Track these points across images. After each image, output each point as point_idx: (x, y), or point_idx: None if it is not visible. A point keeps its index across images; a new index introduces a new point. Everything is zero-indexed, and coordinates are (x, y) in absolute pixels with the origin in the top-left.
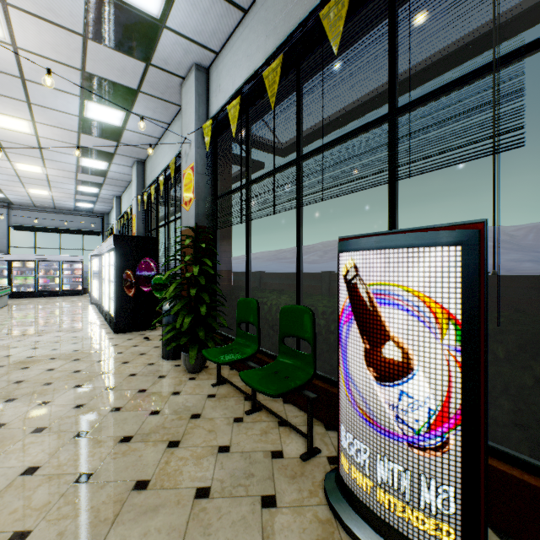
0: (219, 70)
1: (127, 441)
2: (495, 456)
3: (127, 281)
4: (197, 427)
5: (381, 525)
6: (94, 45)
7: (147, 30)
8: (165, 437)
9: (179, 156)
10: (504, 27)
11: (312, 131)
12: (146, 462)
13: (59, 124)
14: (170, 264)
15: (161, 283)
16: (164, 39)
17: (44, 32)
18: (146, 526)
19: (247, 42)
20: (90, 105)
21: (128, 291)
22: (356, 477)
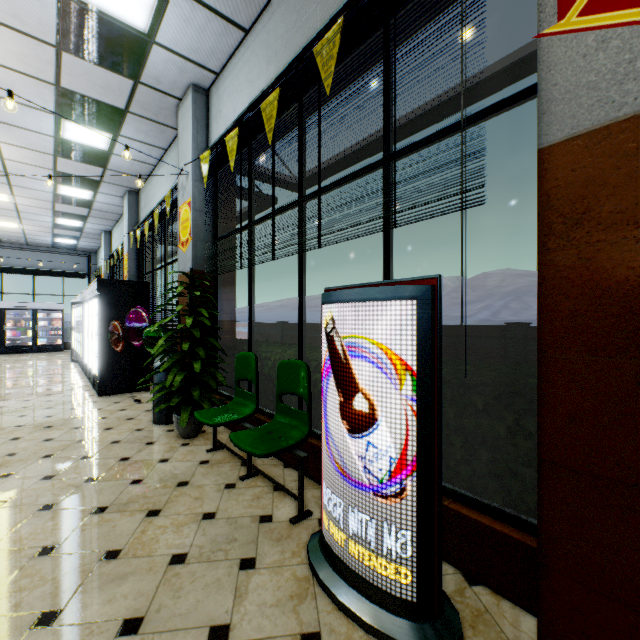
0: (220, 93)
1: (101, 512)
2: (472, 506)
3: (114, 334)
4: (183, 495)
5: (352, 576)
6: (70, 57)
7: (133, 45)
8: (145, 506)
9: (176, 188)
10: (510, 70)
11: (327, 165)
12: (120, 532)
13: (30, 145)
14: (166, 314)
15: (154, 337)
16: (154, 55)
17: (7, 40)
18: (112, 593)
19: (249, 66)
20: (68, 125)
21: (115, 346)
22: (333, 533)
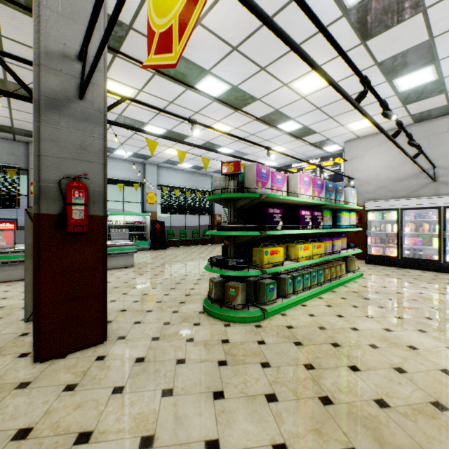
0: None
1: None
2: None
3: None
4: None
5: None
6: None
7: None
8: None
9: None
10: None
11: None
12: None
13: None
14: None
15: None
16: None
17: None
18: None
19: None
20: None
21: None
22: None
